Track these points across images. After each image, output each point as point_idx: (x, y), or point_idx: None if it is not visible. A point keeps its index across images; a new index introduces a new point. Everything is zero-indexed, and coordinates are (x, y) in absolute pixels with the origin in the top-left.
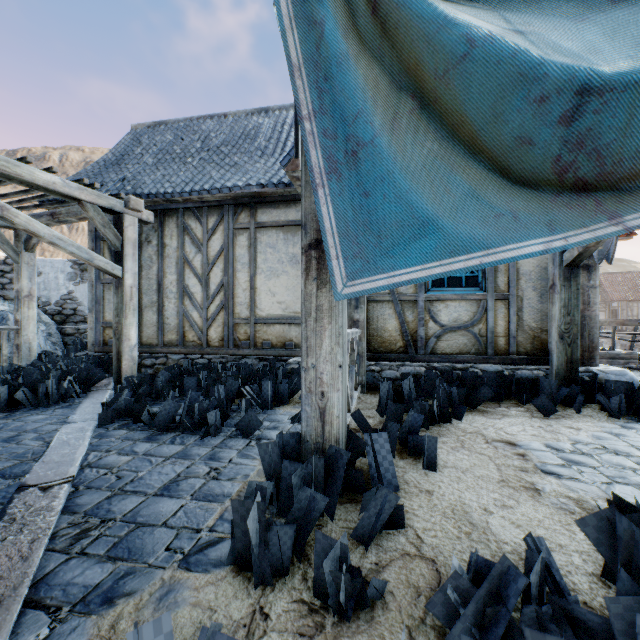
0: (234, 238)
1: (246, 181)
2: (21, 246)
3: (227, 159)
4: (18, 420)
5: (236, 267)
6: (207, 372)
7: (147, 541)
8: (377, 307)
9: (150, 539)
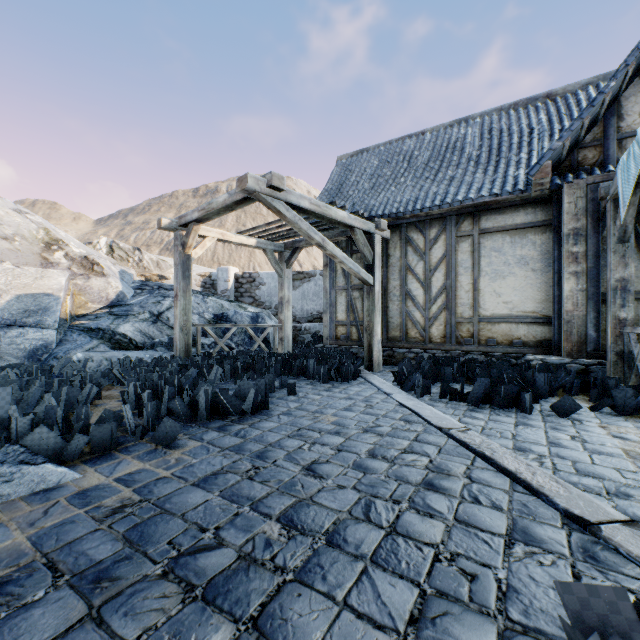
0: (456, 245)
1: (474, 193)
2: (284, 265)
3: (440, 174)
4: (347, 389)
5: (458, 271)
6: (456, 364)
7: (599, 471)
8: (637, 305)
9: (599, 470)
